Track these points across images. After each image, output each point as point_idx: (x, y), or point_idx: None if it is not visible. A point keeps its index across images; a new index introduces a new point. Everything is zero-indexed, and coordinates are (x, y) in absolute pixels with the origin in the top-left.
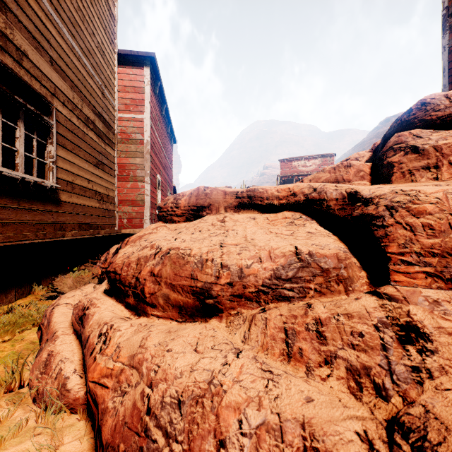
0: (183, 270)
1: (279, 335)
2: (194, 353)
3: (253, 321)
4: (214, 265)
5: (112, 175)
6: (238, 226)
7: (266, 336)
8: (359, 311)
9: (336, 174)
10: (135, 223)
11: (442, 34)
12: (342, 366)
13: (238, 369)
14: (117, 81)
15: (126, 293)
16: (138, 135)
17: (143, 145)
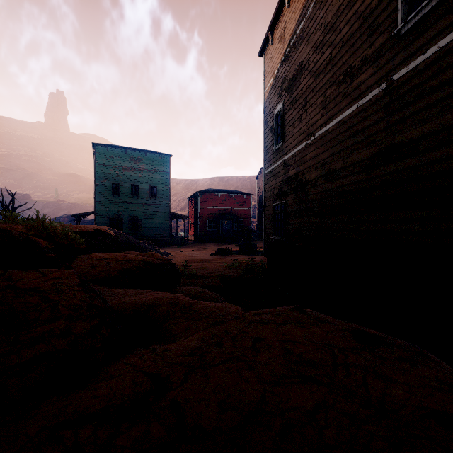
0: None
1: None
2: None
3: None
4: None
5: None
6: None
7: None
8: None
9: None
10: None
11: None
12: None
13: None
14: None
15: None
16: None
17: None
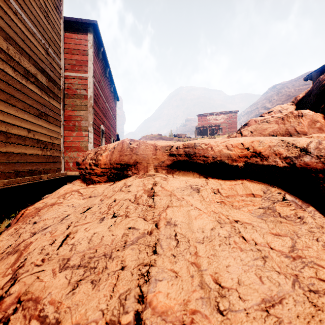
0: None
1: None
2: None
3: None
4: None
5: (57, 125)
6: (175, 209)
7: None
8: None
9: (286, 124)
10: None
11: None
12: None
13: None
14: (63, 43)
15: None
16: (82, 91)
17: (86, 100)
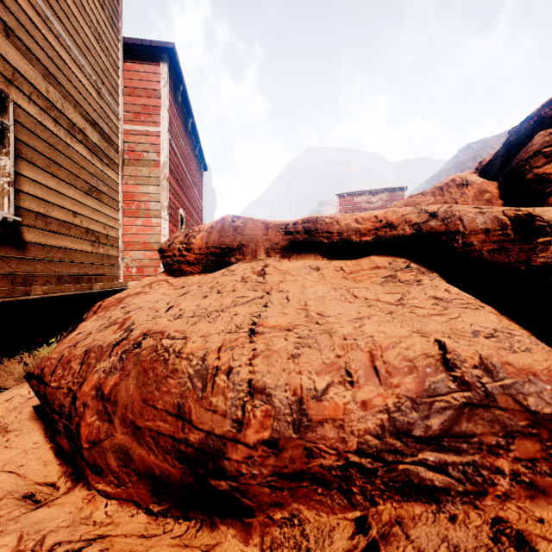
0: (161, 393)
1: None
2: None
3: None
4: (232, 385)
5: (114, 208)
6: (289, 283)
7: None
8: None
9: (445, 196)
10: (147, 273)
11: None
12: None
13: None
14: (122, 80)
15: (54, 426)
16: (151, 154)
17: (158, 168)
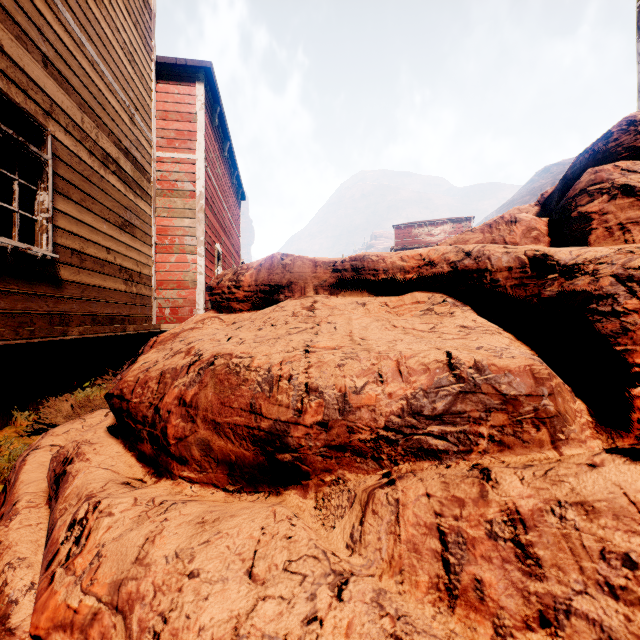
0: (236, 397)
1: (427, 542)
2: (246, 582)
3: (369, 505)
4: (293, 387)
5: (147, 243)
6: (337, 316)
7: (399, 541)
8: (611, 498)
9: (493, 234)
10: (182, 315)
11: (637, 35)
12: (588, 639)
13: (341, 635)
14: (155, 103)
15: (138, 434)
16: (186, 184)
17: (194, 199)
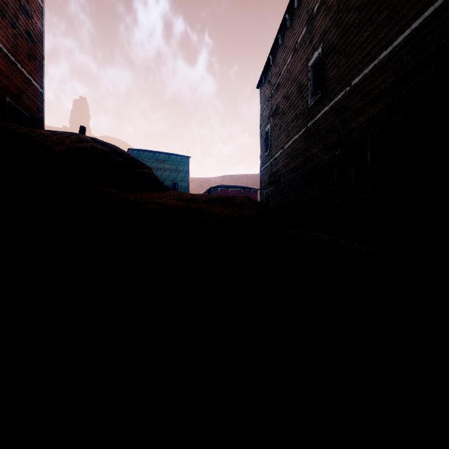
0: None
1: None
2: None
3: None
4: None
5: None
6: None
7: None
8: None
9: None
10: None
11: None
12: None
13: None
14: None
15: None
16: None
17: None
